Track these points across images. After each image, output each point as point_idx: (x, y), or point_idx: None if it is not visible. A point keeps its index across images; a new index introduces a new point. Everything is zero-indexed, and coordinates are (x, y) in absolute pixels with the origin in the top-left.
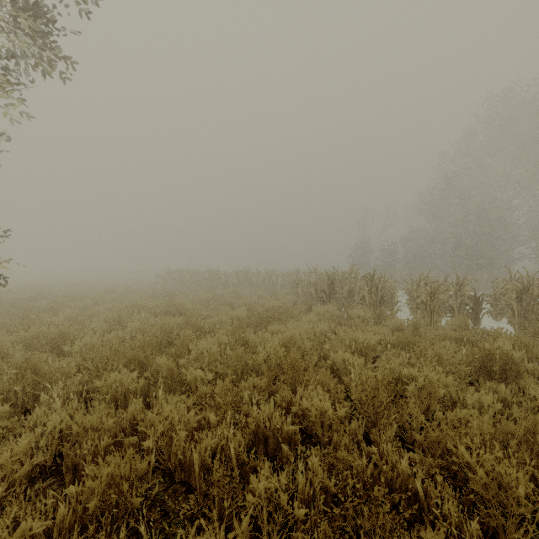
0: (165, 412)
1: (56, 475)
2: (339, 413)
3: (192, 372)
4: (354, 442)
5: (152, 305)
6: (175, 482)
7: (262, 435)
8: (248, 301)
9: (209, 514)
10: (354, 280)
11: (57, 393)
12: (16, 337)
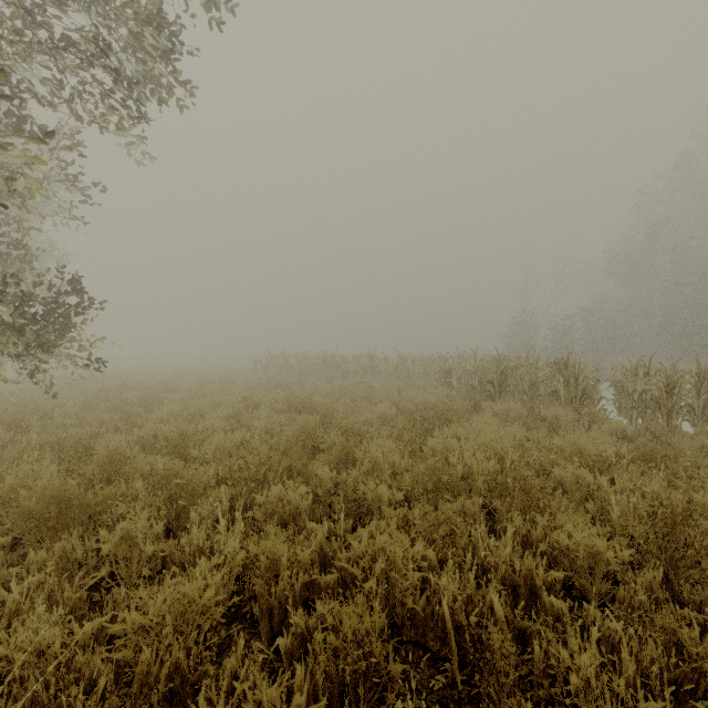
0: (377, 543)
1: (240, 620)
2: (620, 556)
3: (374, 489)
4: (651, 601)
5: (267, 398)
6: (403, 641)
7: (509, 583)
8: (389, 394)
9: (493, 696)
10: (533, 368)
11: (207, 510)
12: (128, 436)
